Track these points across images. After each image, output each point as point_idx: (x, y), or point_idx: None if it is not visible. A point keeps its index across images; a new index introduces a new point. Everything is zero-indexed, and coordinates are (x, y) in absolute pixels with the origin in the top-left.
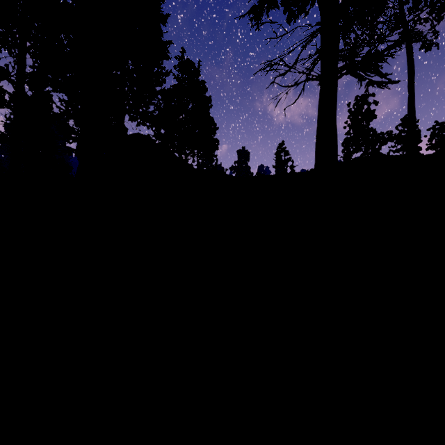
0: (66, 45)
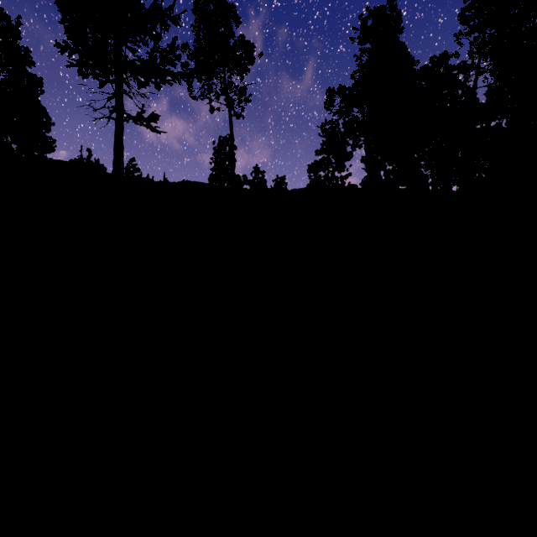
0: None
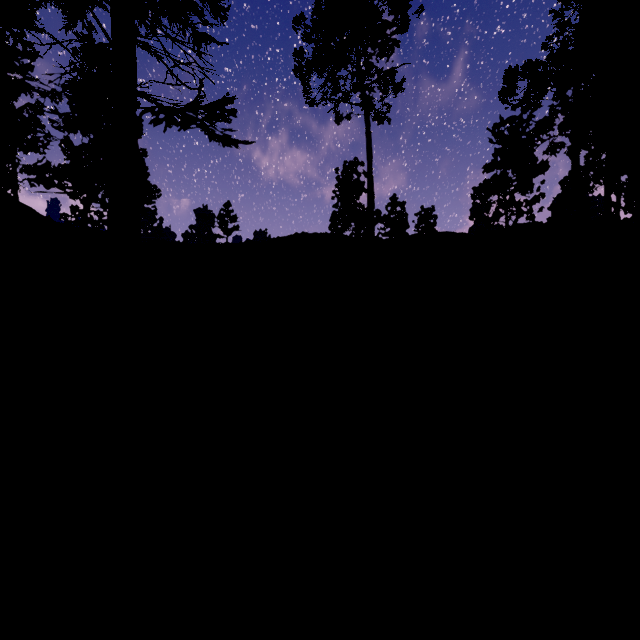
0: None
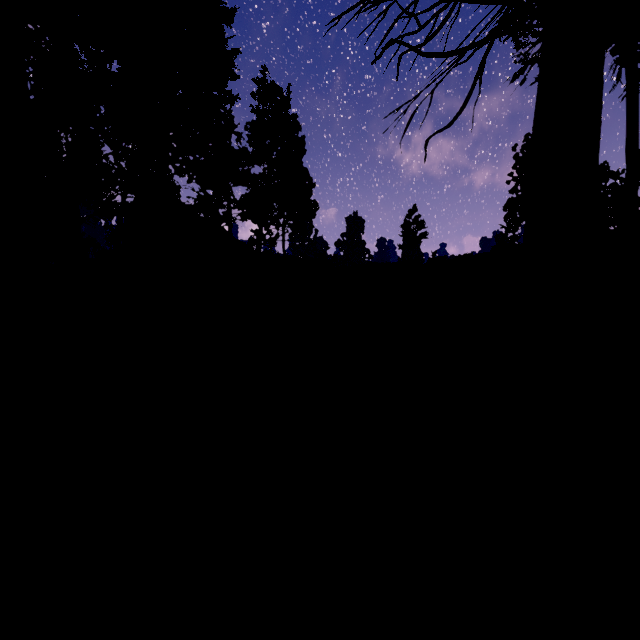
0: (83, 61)
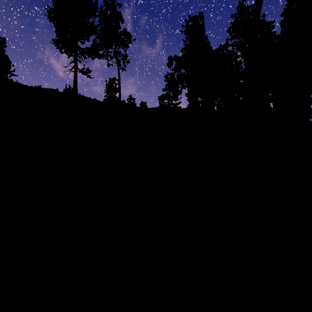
0: None
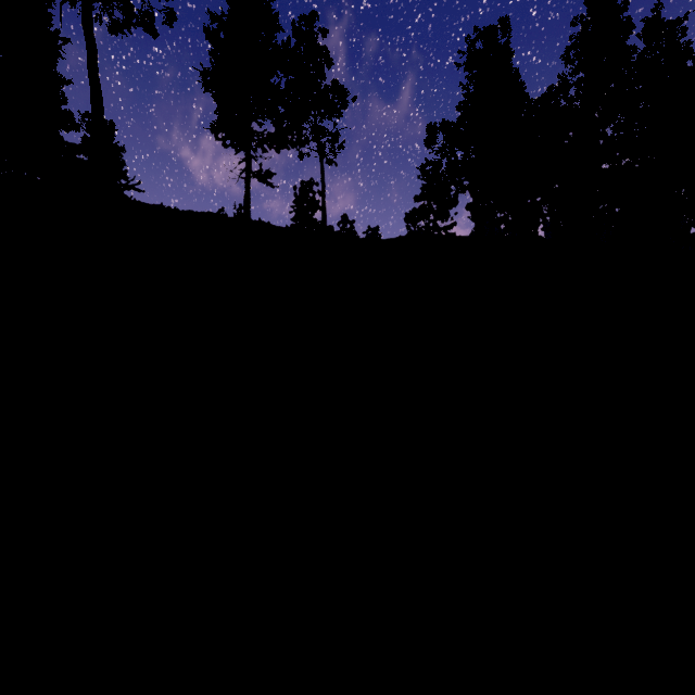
0: None
